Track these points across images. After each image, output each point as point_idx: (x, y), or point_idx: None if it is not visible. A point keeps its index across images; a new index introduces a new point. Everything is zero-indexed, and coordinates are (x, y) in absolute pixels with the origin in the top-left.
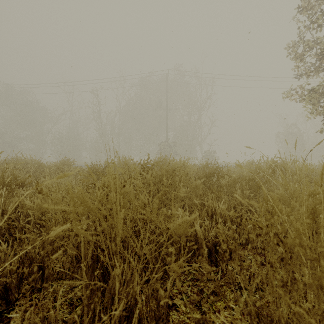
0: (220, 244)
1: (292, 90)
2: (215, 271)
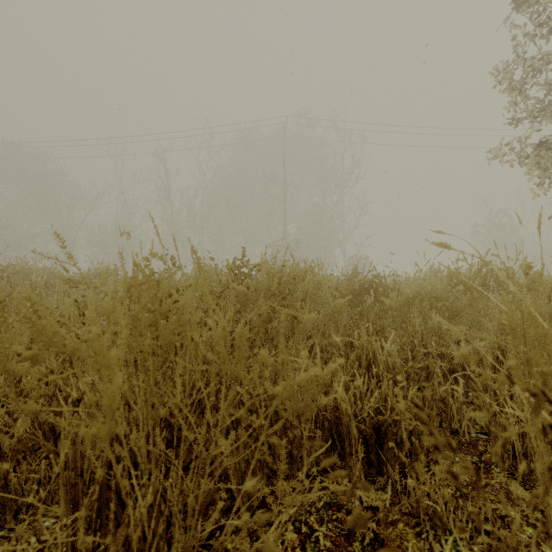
0: (388, 428)
1: (505, 144)
2: (377, 485)
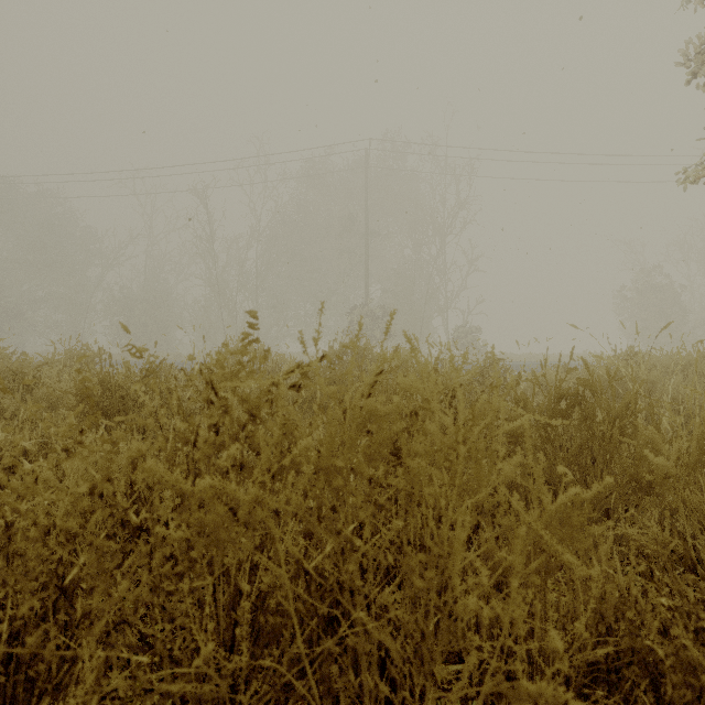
0: None
1: None
2: None
